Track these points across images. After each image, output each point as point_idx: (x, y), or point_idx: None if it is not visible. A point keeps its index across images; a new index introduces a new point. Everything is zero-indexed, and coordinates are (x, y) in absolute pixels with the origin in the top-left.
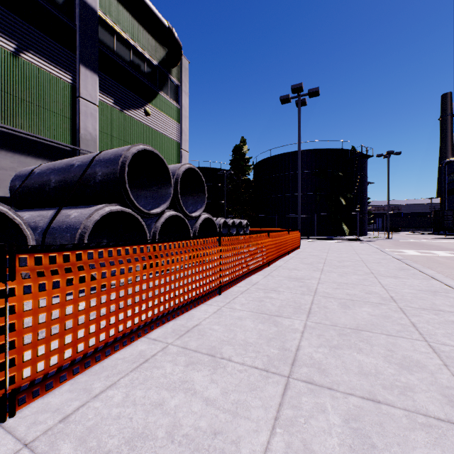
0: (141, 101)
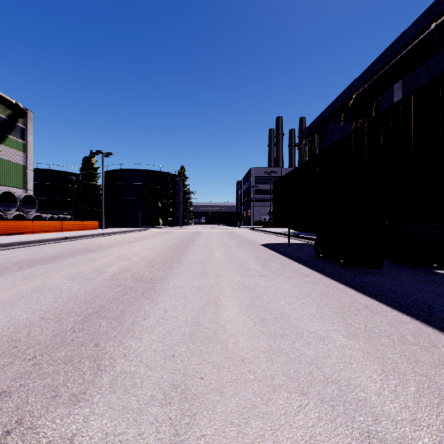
0: None
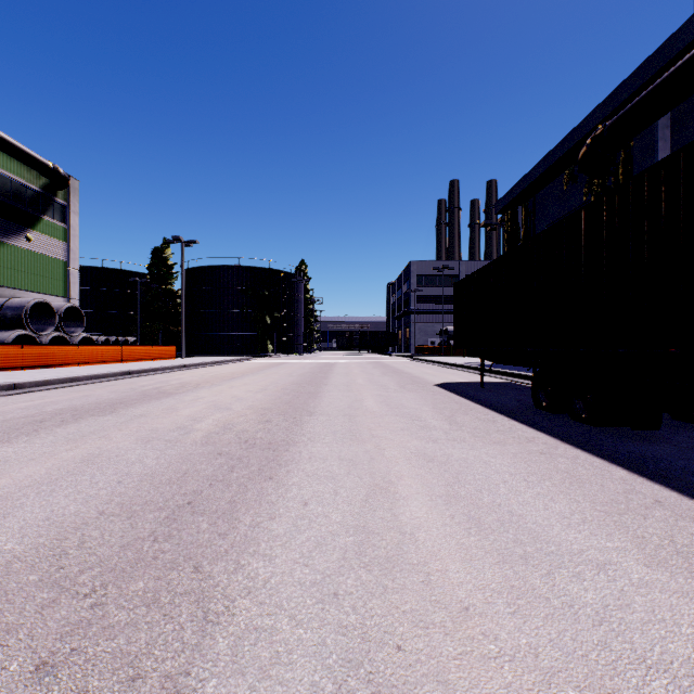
0: (22, 229)
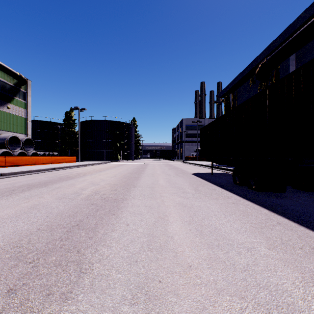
0: (5, 103)
